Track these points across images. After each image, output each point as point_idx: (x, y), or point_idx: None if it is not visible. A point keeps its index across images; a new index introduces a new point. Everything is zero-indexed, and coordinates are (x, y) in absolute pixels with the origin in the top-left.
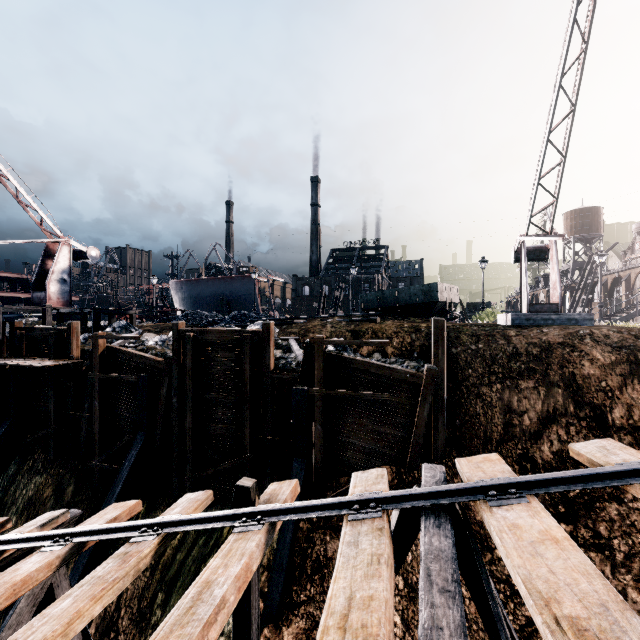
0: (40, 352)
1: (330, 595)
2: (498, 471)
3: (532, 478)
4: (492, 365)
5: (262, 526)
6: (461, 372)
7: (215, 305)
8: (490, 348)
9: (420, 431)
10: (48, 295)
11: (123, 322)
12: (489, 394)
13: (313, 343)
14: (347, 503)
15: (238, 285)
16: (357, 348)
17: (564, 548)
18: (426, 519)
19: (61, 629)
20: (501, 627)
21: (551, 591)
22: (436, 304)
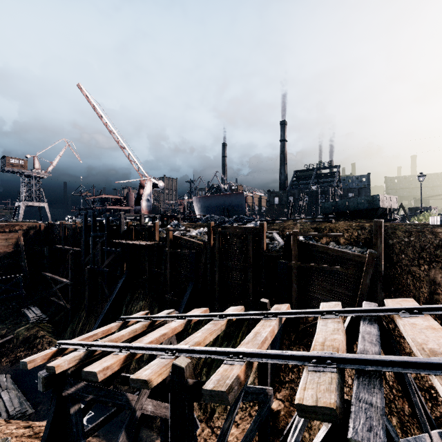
0: (140, 237)
1: (315, 337)
2: (410, 305)
3: (429, 306)
4: (421, 252)
5: (276, 318)
6: (396, 256)
7: (219, 211)
8: (420, 240)
9: (364, 292)
10: (142, 208)
11: (176, 222)
12: (418, 272)
13: (291, 235)
14: (319, 312)
15: (234, 199)
16: (318, 239)
17: (437, 331)
18: (363, 321)
19: (202, 340)
20: (405, 375)
21: (424, 342)
22: (378, 210)
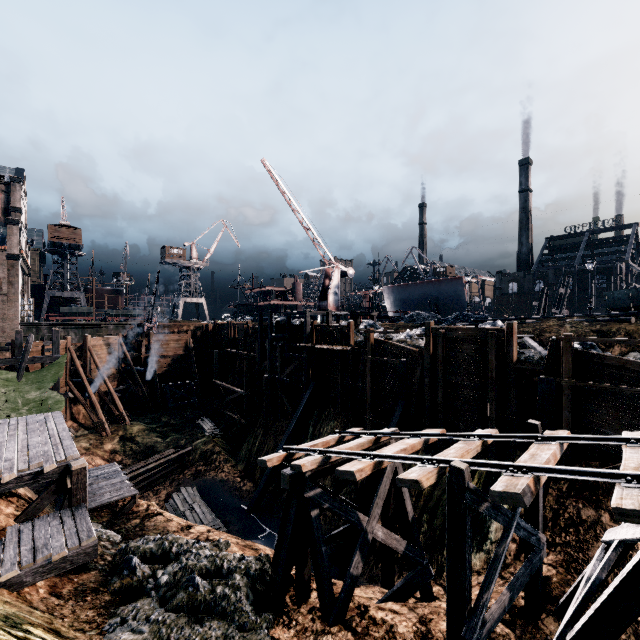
0: (329, 341)
1: (623, 463)
2: None
3: None
4: None
5: (555, 443)
6: None
7: (423, 306)
8: None
9: None
10: (328, 303)
11: (371, 322)
12: None
13: (560, 340)
14: (623, 439)
15: (446, 287)
16: (605, 348)
17: None
18: None
19: (460, 456)
20: None
21: None
22: None
